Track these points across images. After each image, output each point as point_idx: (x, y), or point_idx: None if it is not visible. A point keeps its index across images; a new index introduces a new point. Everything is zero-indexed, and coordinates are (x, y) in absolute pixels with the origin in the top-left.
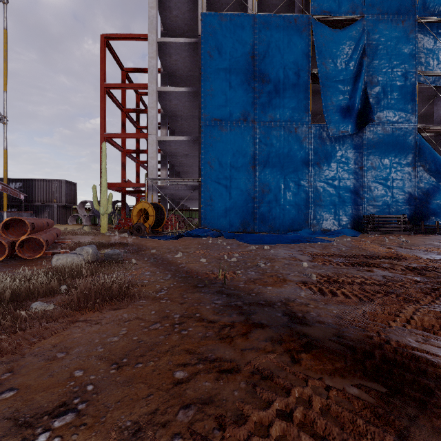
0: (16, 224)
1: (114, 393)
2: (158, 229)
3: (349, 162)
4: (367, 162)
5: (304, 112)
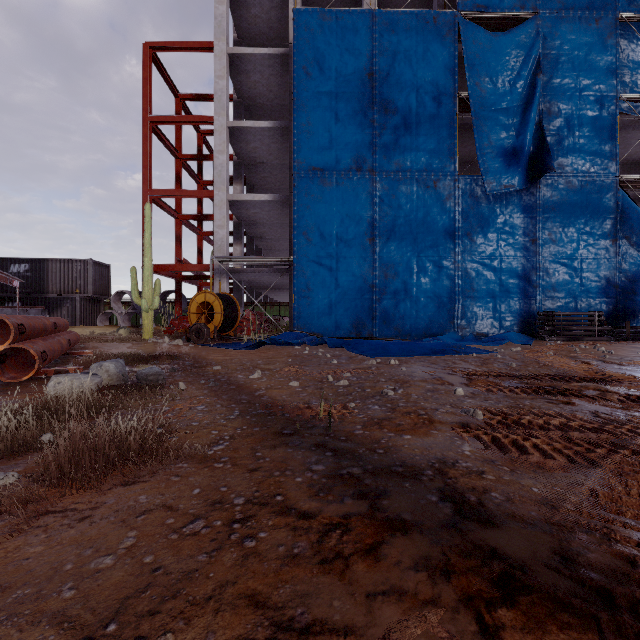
0: None
1: None
2: (228, 332)
3: (515, 233)
4: (543, 232)
5: (447, 157)
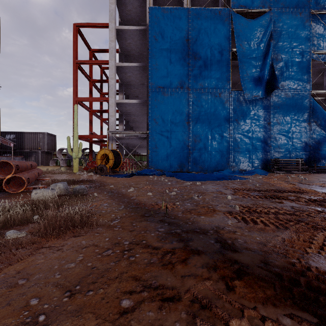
0: (5, 165)
1: (63, 325)
2: (116, 169)
3: (259, 119)
4: (273, 119)
5: (226, 81)
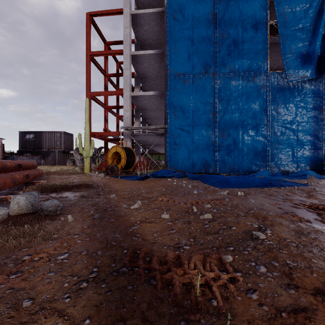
0: None
1: None
2: (129, 169)
3: (307, 107)
4: None
5: (262, 62)
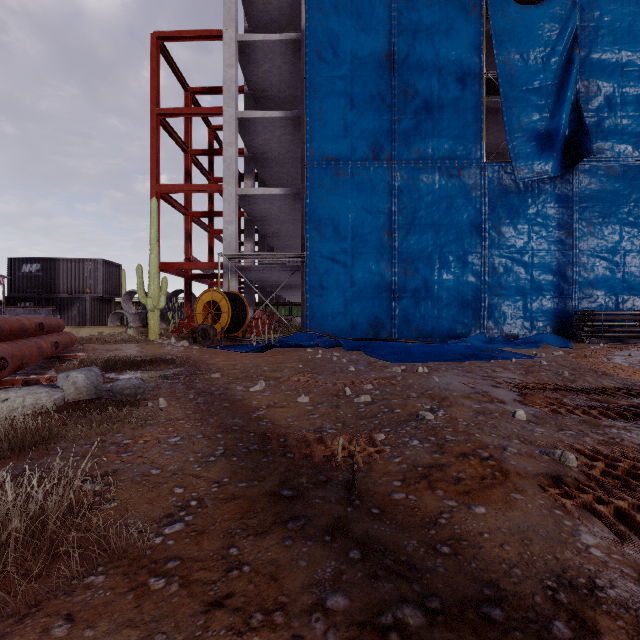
0: None
1: None
2: (236, 333)
3: (548, 224)
4: (580, 223)
5: (473, 143)
